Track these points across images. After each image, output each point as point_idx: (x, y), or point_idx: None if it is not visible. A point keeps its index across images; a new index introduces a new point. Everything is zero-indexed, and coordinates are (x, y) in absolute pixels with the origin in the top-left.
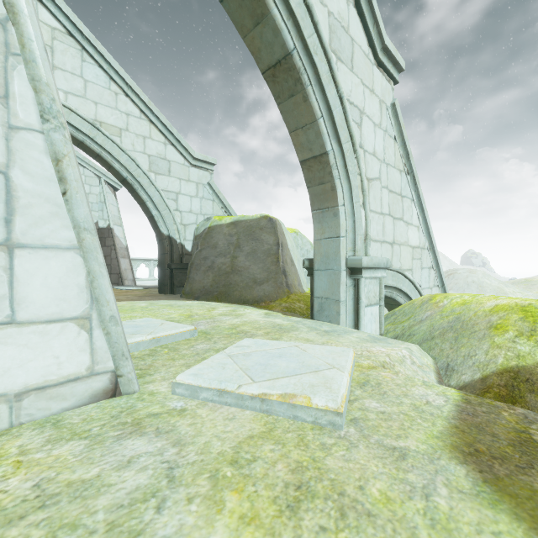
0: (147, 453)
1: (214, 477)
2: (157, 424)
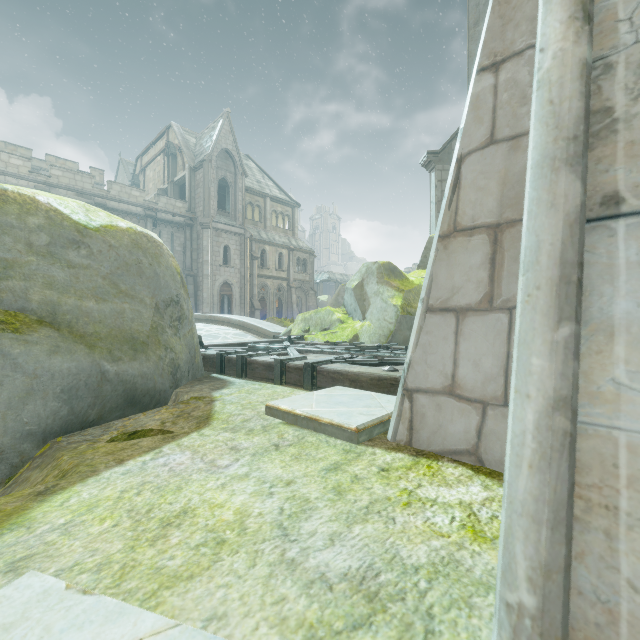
0: (319, 549)
1: (242, 528)
2: (337, 598)
